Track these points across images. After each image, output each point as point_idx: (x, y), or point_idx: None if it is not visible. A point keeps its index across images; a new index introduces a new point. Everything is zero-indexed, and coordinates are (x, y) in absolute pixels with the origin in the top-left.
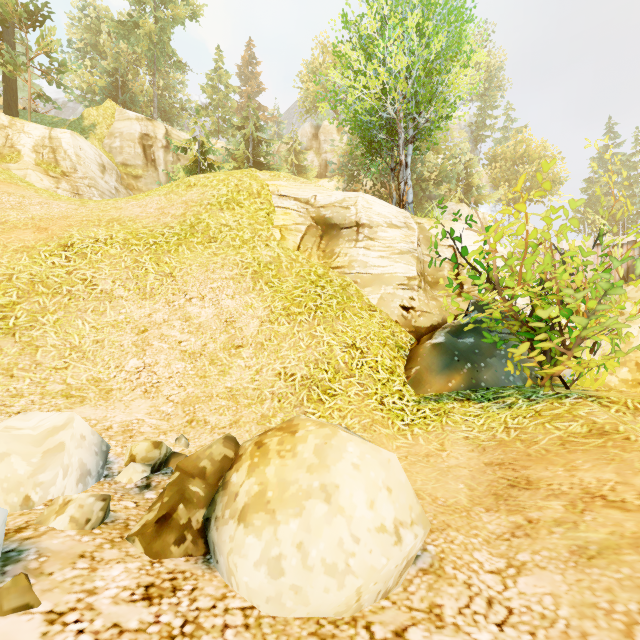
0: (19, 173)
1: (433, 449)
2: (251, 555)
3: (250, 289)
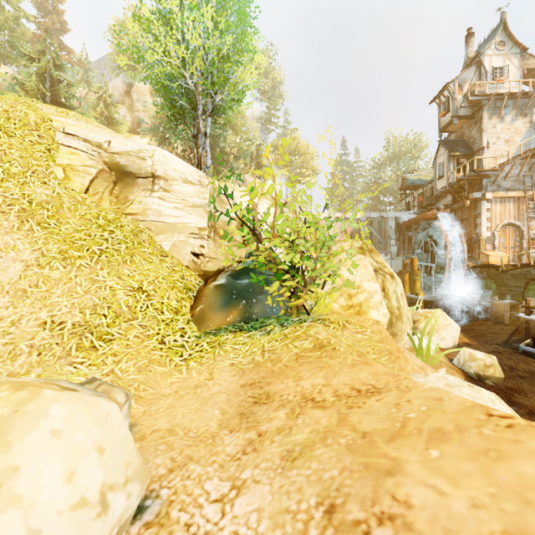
0: None
1: (203, 379)
2: None
3: (14, 229)
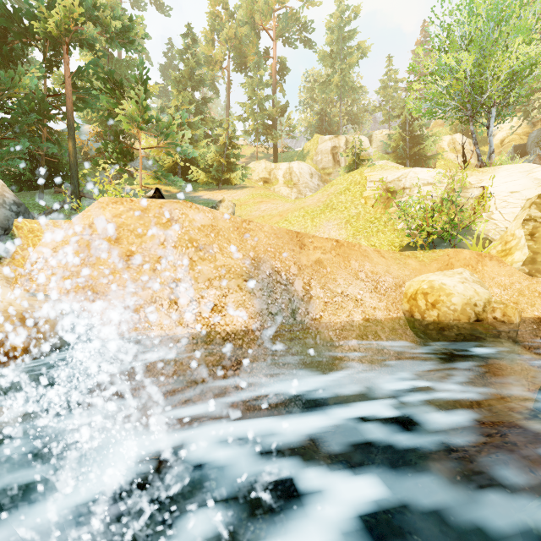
0: (278, 189)
1: None
2: None
3: (343, 228)
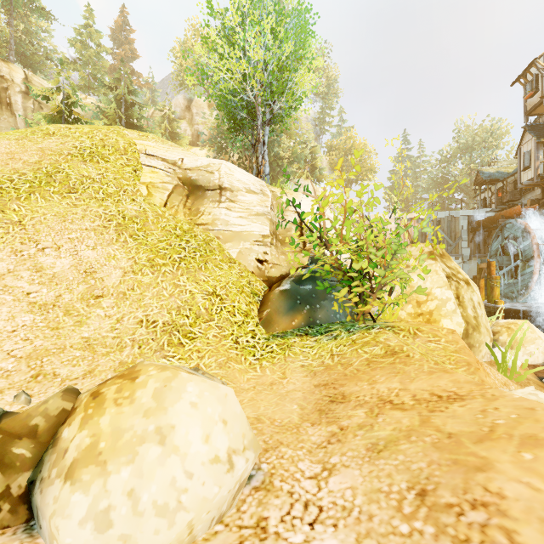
0: None
1: (277, 378)
2: (76, 514)
3: (113, 241)
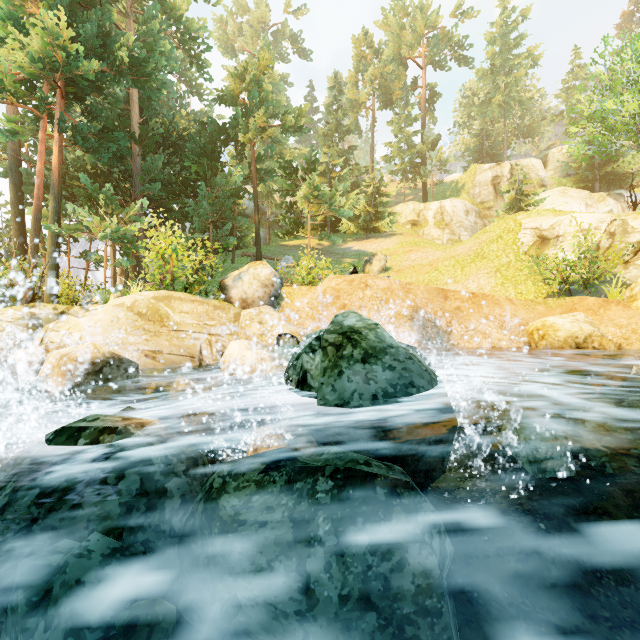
0: (427, 232)
1: None
2: None
3: (492, 276)
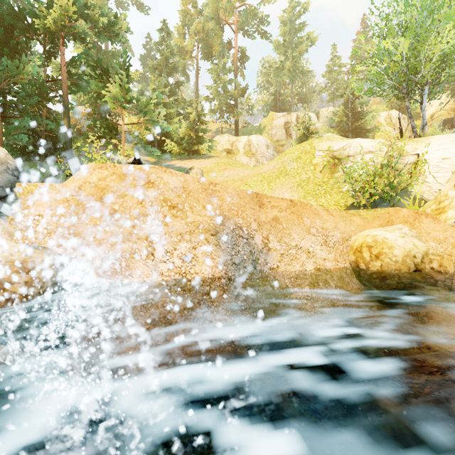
0: (239, 159)
1: None
2: None
3: (295, 190)
